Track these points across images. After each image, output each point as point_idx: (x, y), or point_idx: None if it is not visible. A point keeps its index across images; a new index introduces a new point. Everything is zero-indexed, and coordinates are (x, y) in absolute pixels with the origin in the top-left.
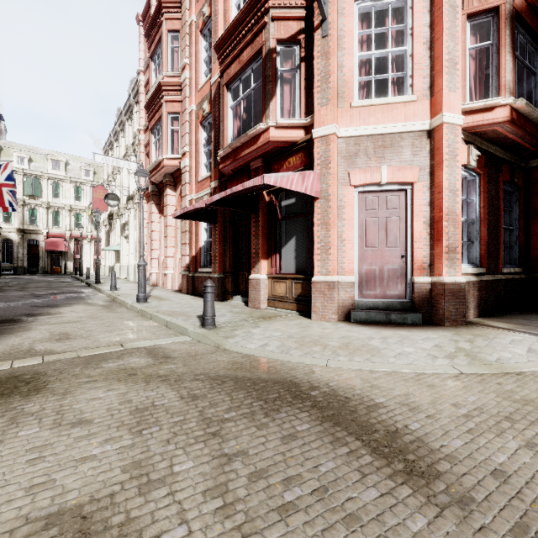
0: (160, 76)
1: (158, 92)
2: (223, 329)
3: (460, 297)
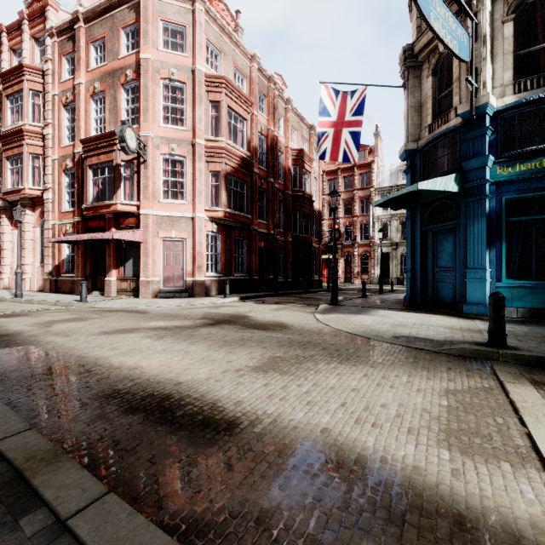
0: (21, 123)
1: (18, 133)
2: (92, 302)
3: (203, 286)
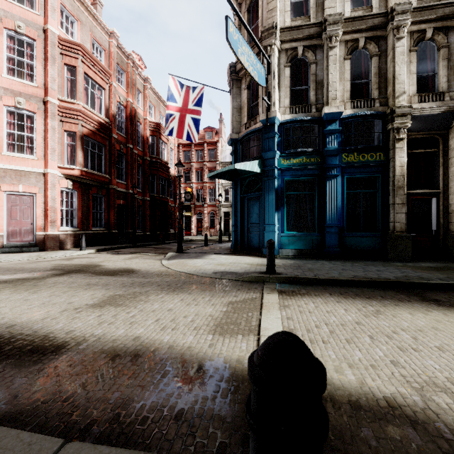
0: None
1: None
2: None
3: (56, 239)
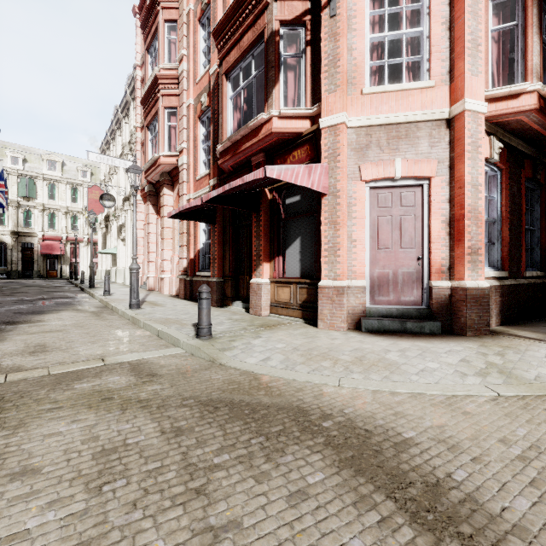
0: (156, 69)
1: (154, 86)
2: (219, 340)
3: (483, 303)
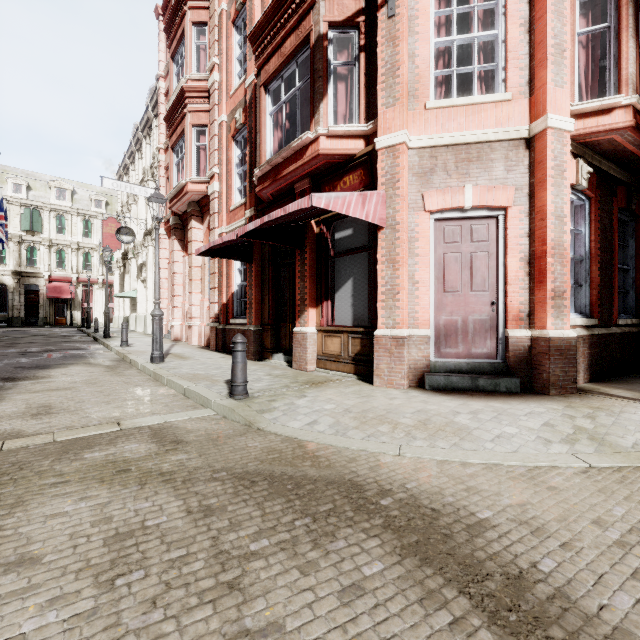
0: (182, 80)
1: (180, 100)
2: (257, 400)
3: (569, 356)
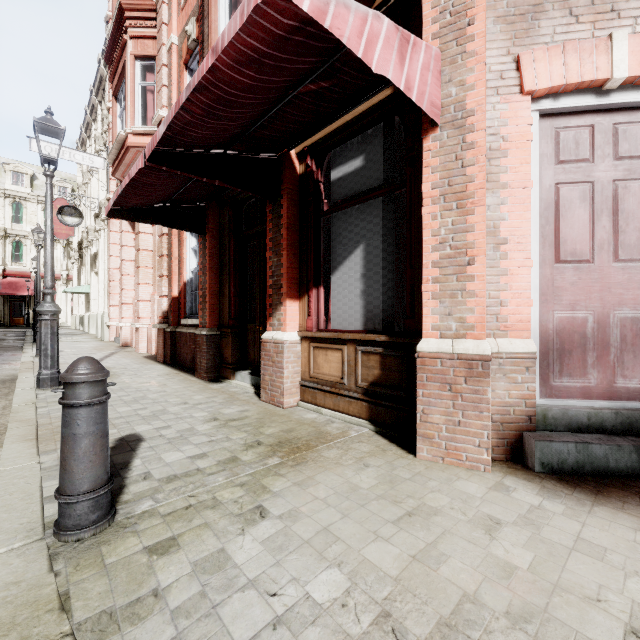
0: None
1: (120, 25)
2: (119, 550)
3: None
